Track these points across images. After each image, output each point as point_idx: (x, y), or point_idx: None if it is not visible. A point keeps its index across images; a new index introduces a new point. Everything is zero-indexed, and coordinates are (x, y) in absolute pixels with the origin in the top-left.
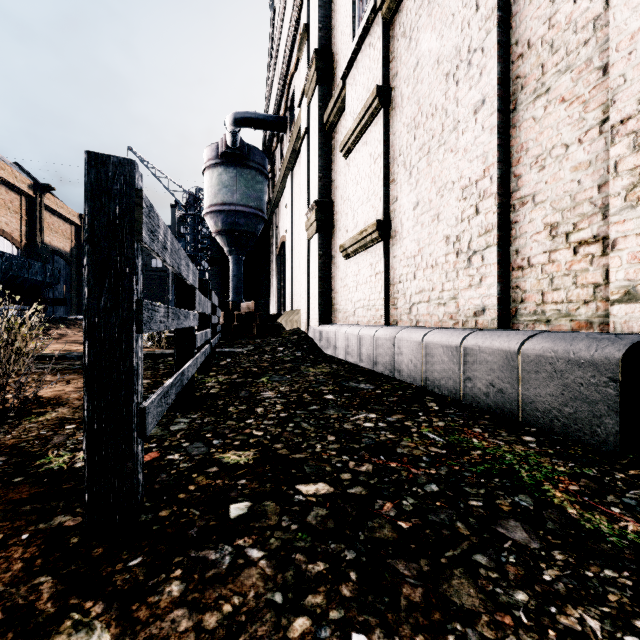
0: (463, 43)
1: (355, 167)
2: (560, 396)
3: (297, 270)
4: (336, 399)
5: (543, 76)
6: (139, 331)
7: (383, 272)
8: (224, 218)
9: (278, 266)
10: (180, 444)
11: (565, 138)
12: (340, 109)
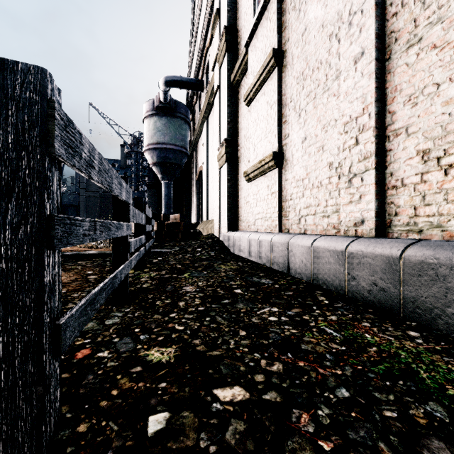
0: (344, 8)
1: (255, 112)
2: (443, 298)
3: (211, 191)
4: (244, 293)
5: (416, 28)
6: (51, 247)
7: (277, 192)
8: (158, 153)
9: (197, 188)
10: (111, 340)
11: (436, 78)
12: (243, 70)
